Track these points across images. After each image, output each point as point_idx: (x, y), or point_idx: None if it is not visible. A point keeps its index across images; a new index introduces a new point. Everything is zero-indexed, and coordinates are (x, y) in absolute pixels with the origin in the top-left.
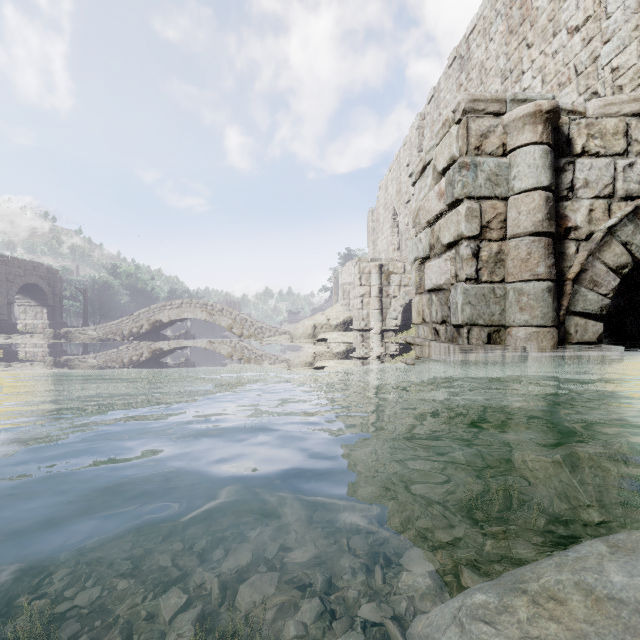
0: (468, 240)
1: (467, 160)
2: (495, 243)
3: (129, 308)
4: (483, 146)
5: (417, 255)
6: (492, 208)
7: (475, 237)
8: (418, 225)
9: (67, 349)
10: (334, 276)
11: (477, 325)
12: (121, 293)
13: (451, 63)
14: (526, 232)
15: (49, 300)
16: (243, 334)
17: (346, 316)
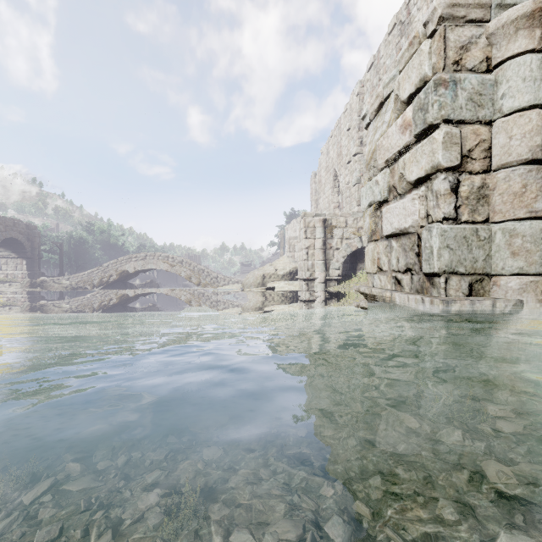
0: (446, 172)
1: (445, 76)
2: (477, 176)
3: (102, 260)
4: (463, 60)
5: (372, 199)
6: (474, 134)
7: (454, 168)
8: (372, 168)
9: (42, 296)
10: (281, 232)
11: (456, 273)
12: (94, 247)
13: (391, 30)
14: (520, 160)
15: (28, 253)
16: (200, 283)
17: (292, 267)
